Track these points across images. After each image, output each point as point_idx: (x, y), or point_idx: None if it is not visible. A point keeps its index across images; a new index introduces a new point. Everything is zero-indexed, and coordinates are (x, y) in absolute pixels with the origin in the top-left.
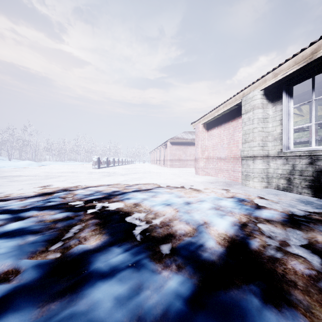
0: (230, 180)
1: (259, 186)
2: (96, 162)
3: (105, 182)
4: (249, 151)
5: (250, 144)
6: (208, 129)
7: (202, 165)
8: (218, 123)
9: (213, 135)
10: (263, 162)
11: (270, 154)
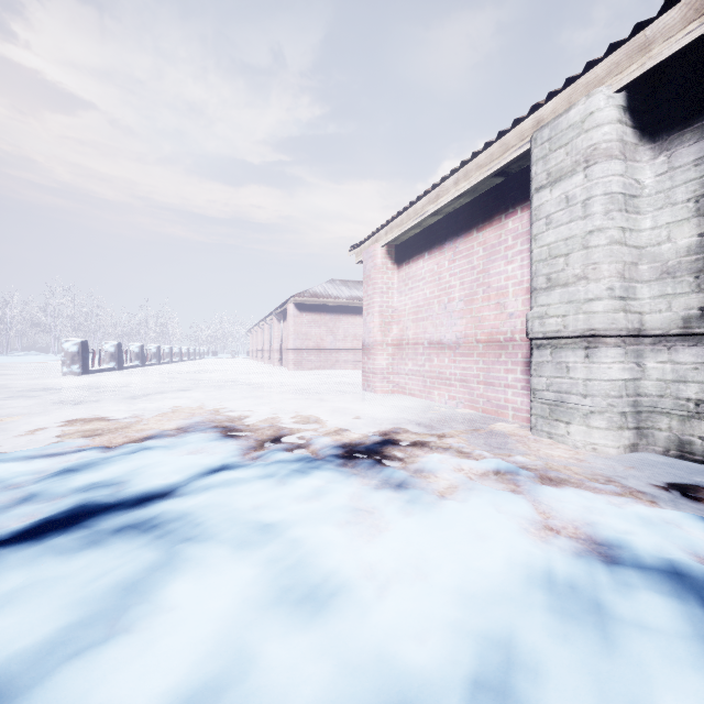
0: (473, 412)
1: (614, 445)
2: (76, 355)
3: (3, 444)
4: (570, 317)
5: (575, 292)
6: (401, 260)
7: (382, 365)
8: (433, 240)
9: (417, 277)
10: (624, 355)
11: (647, 328)
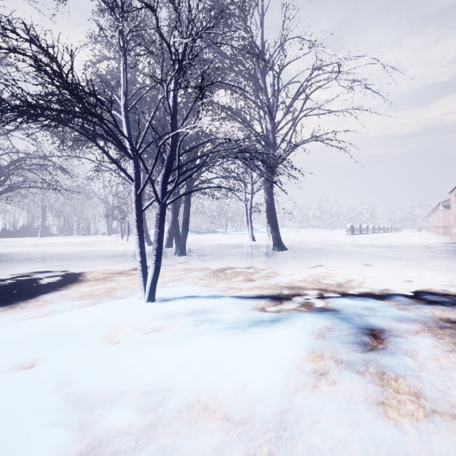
0: None
1: None
2: (350, 229)
3: (361, 240)
4: None
5: None
6: None
7: (454, 232)
8: None
9: None
10: None
11: None
